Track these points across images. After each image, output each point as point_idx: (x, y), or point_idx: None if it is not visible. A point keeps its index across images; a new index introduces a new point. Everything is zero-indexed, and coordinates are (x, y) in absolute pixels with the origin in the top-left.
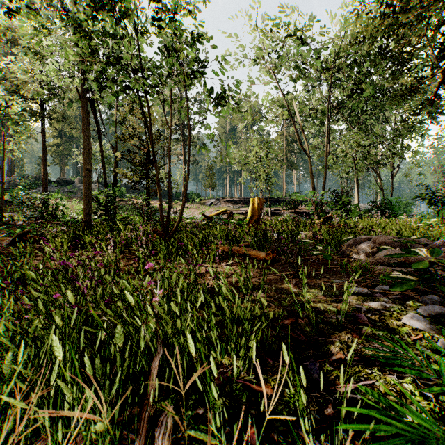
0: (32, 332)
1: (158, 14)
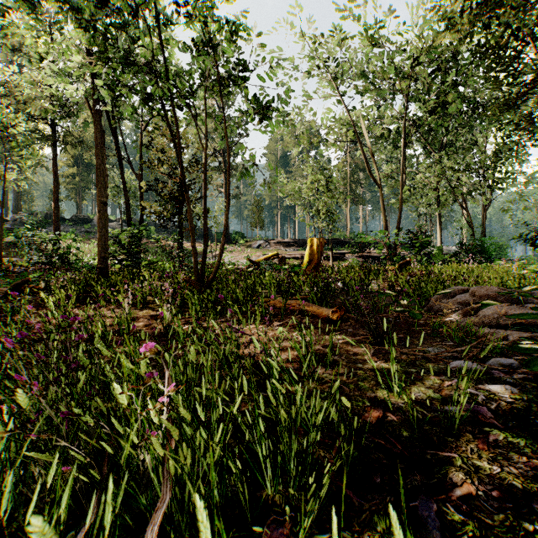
0: None
1: None
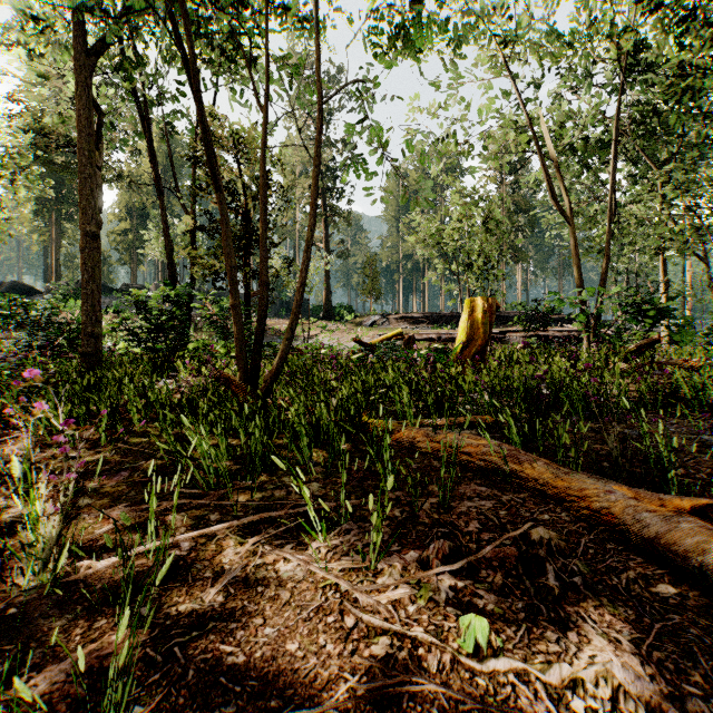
0: None
1: None
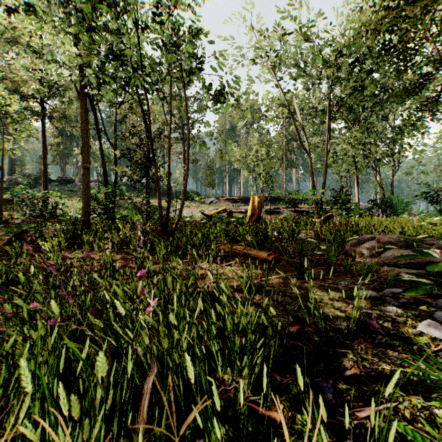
0: (6, 350)
1: (156, 8)
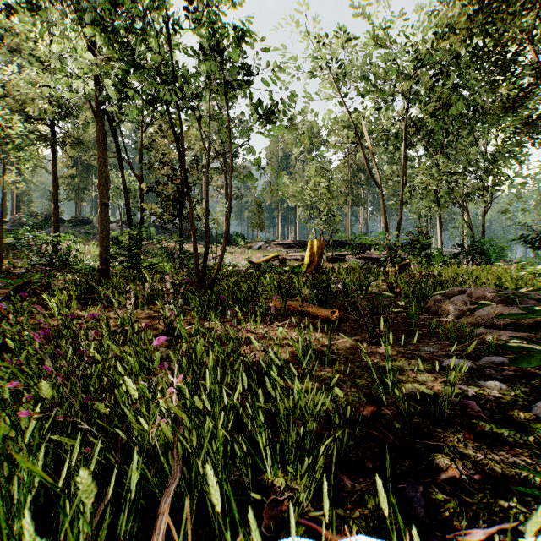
0: None
1: (191, 4)
